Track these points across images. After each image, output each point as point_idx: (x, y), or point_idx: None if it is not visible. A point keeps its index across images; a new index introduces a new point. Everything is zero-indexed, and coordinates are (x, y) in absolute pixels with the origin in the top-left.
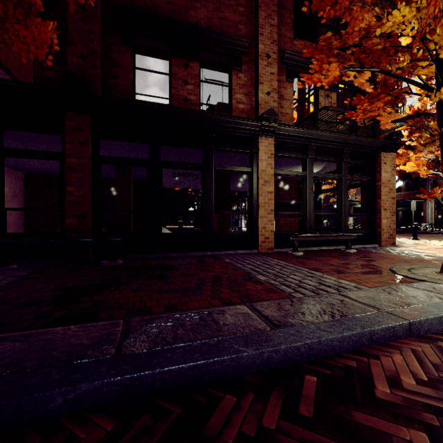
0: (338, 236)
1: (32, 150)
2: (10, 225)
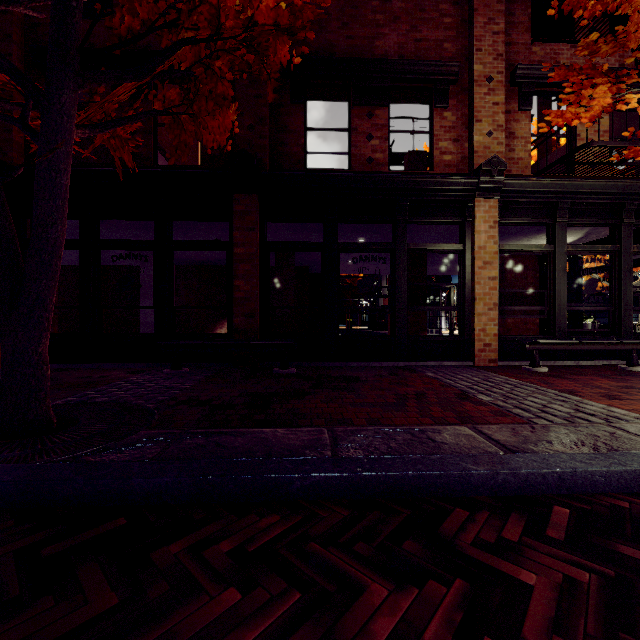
0: (611, 344)
1: (199, 241)
2: None
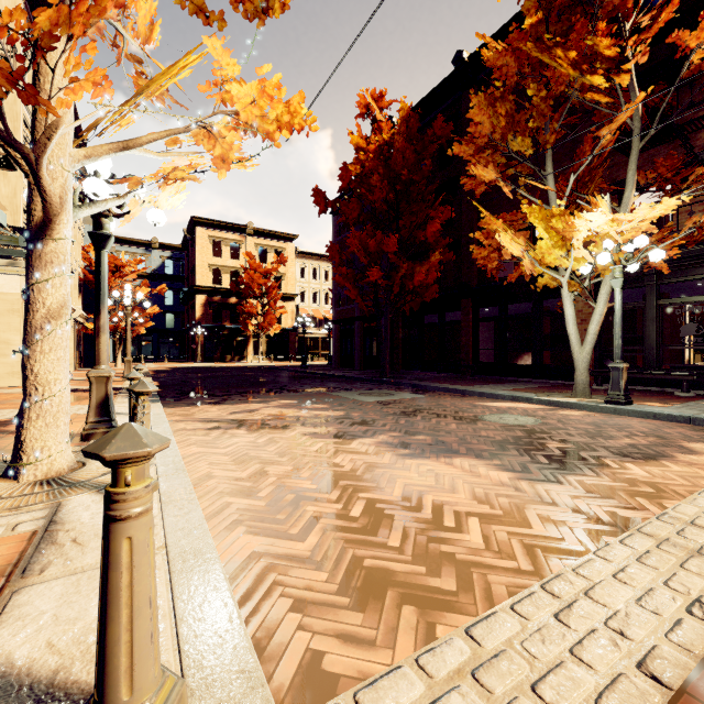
0: (652, 374)
1: (452, 321)
2: (482, 357)
